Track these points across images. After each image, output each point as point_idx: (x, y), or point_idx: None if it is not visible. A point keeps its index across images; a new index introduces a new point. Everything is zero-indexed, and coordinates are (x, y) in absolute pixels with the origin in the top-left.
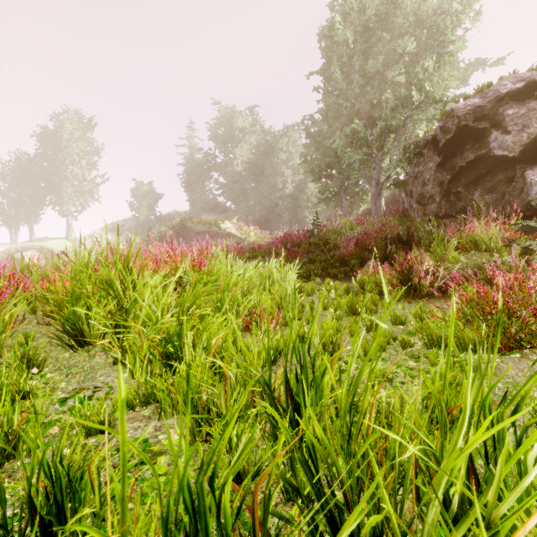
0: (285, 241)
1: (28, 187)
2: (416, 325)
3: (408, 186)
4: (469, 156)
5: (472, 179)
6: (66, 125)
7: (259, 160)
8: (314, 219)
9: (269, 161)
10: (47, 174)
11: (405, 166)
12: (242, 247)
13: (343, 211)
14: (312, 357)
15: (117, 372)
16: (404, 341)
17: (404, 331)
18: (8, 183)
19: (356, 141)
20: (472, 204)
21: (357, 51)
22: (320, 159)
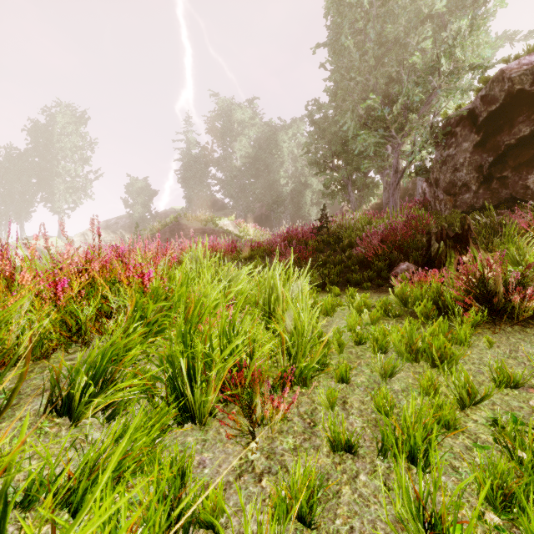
0: (289, 238)
1: (19, 183)
2: None
3: (432, 174)
4: (522, 130)
5: (525, 160)
6: (58, 119)
7: (259, 154)
8: (322, 212)
9: (269, 155)
10: (38, 170)
11: (433, 148)
12: (235, 245)
13: (351, 205)
14: None
15: None
16: None
17: None
18: None
19: (370, 122)
20: (524, 191)
21: (372, 17)
22: (326, 149)
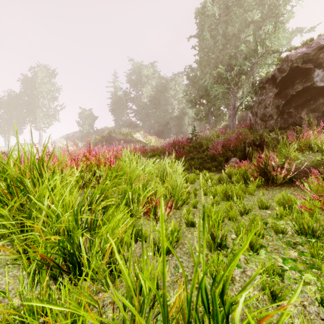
0: (174, 145)
1: (16, 112)
2: (280, 210)
3: (254, 109)
4: (298, 87)
5: (300, 103)
6: (39, 74)
7: (157, 95)
8: (192, 130)
9: (163, 95)
10: (27, 104)
11: (253, 95)
12: (145, 148)
13: (210, 126)
14: (201, 245)
15: (18, 268)
16: (277, 228)
17: (270, 215)
18: (3, 110)
19: (220, 80)
20: (300, 120)
21: (221, 21)
22: (196, 93)
